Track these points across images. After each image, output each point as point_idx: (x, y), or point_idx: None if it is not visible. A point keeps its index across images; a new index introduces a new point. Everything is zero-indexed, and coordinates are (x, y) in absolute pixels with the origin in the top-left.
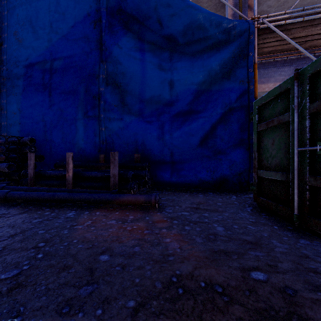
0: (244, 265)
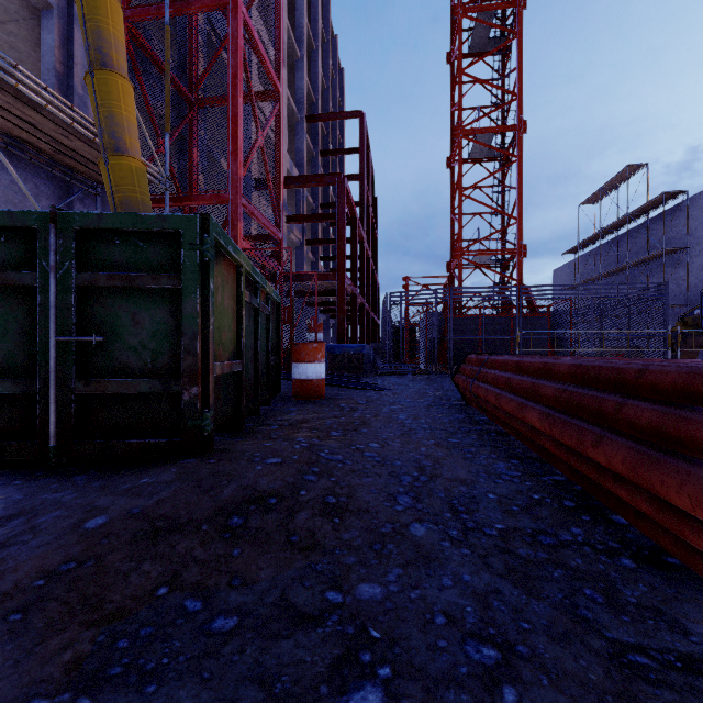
0: (62, 530)
